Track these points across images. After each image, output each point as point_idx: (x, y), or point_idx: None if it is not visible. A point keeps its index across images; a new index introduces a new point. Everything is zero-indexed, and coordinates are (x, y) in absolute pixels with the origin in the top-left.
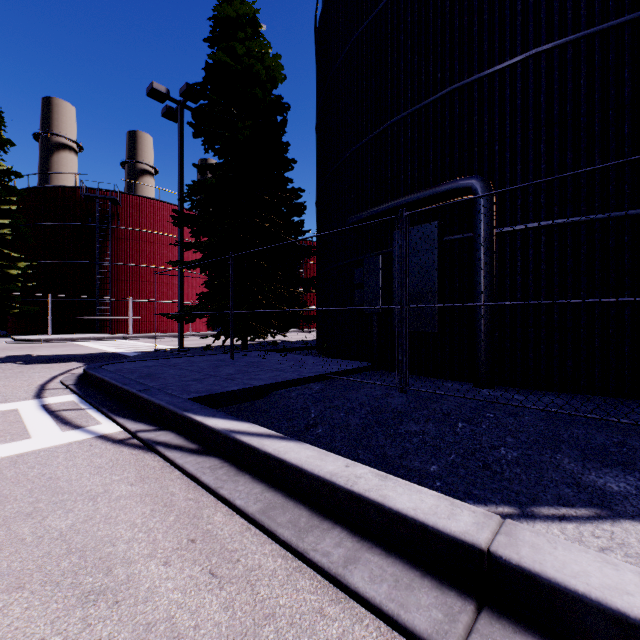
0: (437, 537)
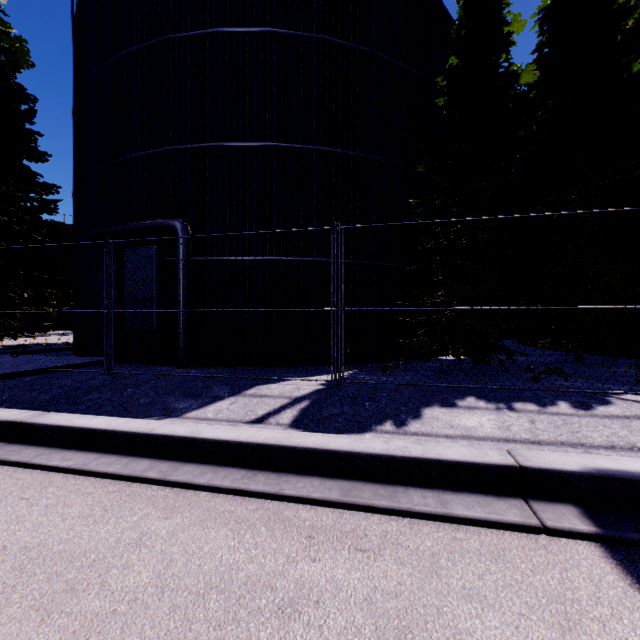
0: (3, 424)
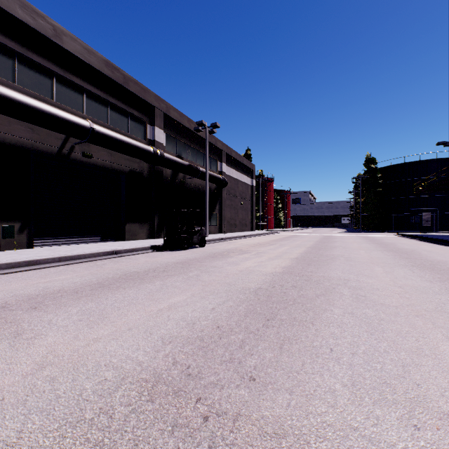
0: None
